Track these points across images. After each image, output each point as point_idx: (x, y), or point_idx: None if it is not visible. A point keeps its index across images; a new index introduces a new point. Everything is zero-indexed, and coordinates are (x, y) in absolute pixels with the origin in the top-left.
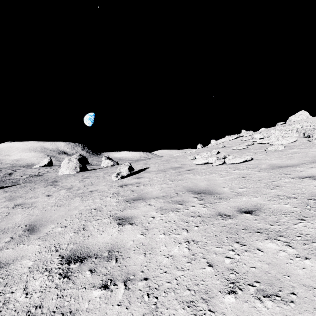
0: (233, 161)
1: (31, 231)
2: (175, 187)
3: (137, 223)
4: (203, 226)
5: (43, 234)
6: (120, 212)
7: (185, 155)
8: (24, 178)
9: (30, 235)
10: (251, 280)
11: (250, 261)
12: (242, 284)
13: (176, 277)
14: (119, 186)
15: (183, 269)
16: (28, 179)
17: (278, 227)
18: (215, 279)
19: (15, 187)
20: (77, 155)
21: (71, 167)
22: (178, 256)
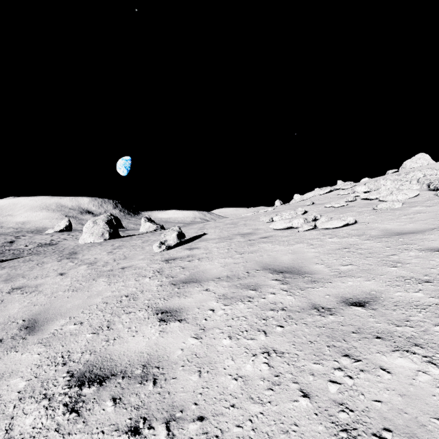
0: (329, 225)
1: (30, 330)
2: (245, 263)
3: (188, 319)
4: (290, 327)
5: (47, 335)
6: (163, 300)
7: (258, 215)
8: (31, 248)
9: (28, 336)
10: (376, 426)
11: (370, 389)
12: (362, 433)
13: (250, 416)
14: (164, 261)
15: (261, 401)
16: (36, 250)
17: (409, 330)
18: (315, 422)
19: (16, 262)
20: (106, 216)
21: (97, 233)
22: (253, 378)
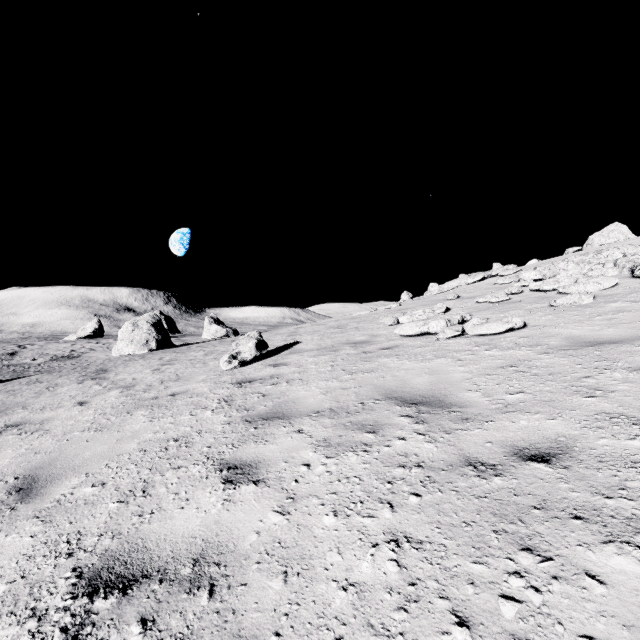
0: (485, 330)
1: (24, 495)
2: (358, 388)
3: (268, 480)
4: (432, 496)
5: (49, 503)
6: (231, 448)
7: (376, 315)
8: (41, 363)
9: (20, 505)
10: None
11: (573, 614)
12: None
13: None
14: (235, 385)
15: (388, 632)
16: (47, 366)
17: (627, 504)
18: None
19: (17, 384)
20: (152, 316)
21: (138, 340)
22: (372, 588)
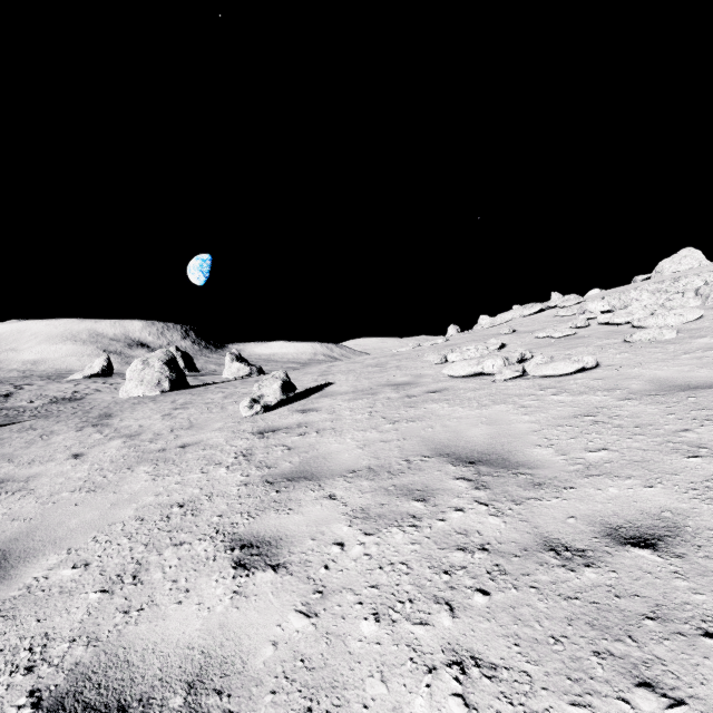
0: (550, 370)
1: None
2: (401, 441)
3: (291, 565)
4: (504, 595)
5: (17, 590)
6: (247, 518)
7: (420, 351)
8: (38, 406)
9: None
10: None
11: None
12: None
13: None
14: (256, 435)
15: None
16: (45, 410)
17: None
18: None
19: (7, 431)
20: (165, 352)
21: (149, 380)
22: None
